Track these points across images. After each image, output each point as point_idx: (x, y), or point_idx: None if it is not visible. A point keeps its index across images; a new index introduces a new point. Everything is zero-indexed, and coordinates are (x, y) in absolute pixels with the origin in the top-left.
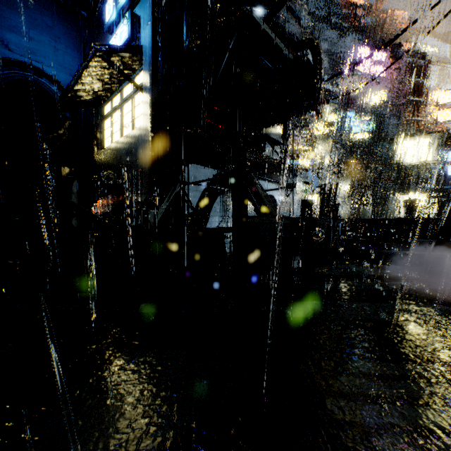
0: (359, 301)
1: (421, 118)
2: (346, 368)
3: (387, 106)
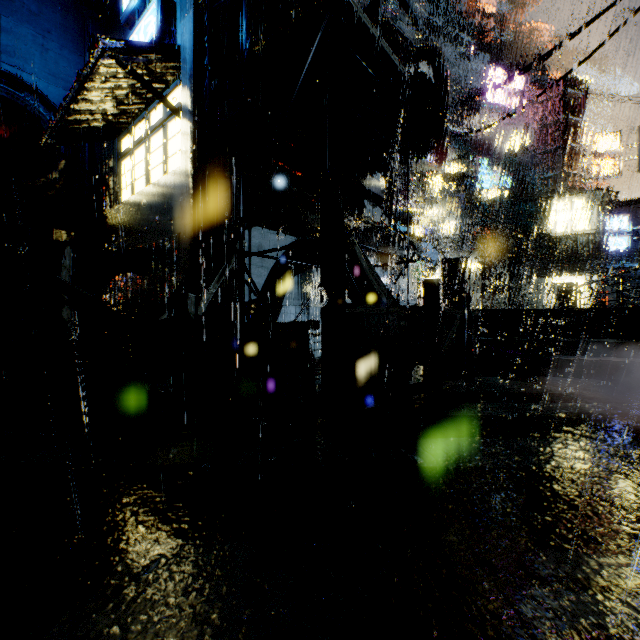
0: (520, 436)
1: (576, 170)
2: (537, 570)
3: (530, 153)
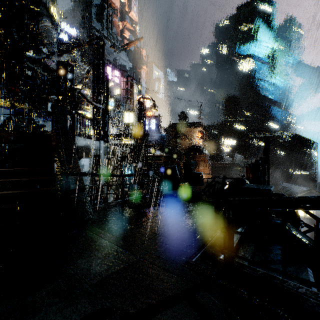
0: None
1: (131, 104)
2: None
3: (120, 96)
